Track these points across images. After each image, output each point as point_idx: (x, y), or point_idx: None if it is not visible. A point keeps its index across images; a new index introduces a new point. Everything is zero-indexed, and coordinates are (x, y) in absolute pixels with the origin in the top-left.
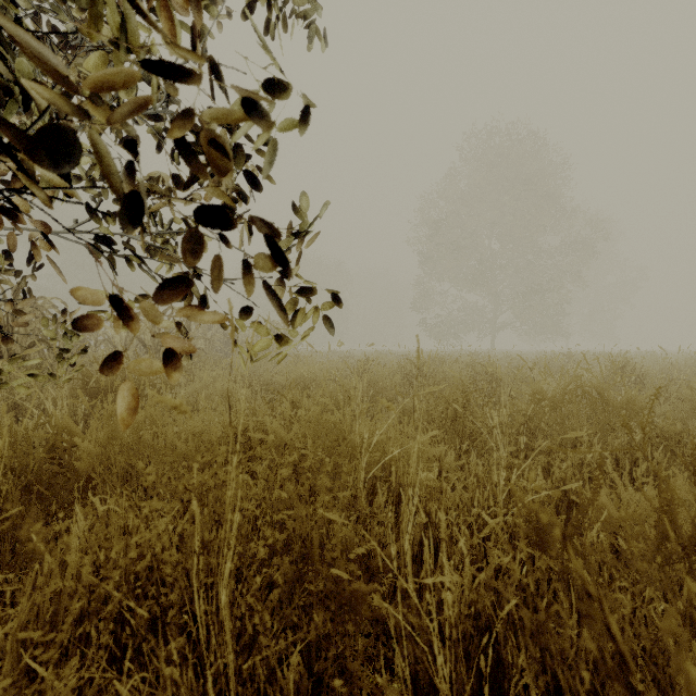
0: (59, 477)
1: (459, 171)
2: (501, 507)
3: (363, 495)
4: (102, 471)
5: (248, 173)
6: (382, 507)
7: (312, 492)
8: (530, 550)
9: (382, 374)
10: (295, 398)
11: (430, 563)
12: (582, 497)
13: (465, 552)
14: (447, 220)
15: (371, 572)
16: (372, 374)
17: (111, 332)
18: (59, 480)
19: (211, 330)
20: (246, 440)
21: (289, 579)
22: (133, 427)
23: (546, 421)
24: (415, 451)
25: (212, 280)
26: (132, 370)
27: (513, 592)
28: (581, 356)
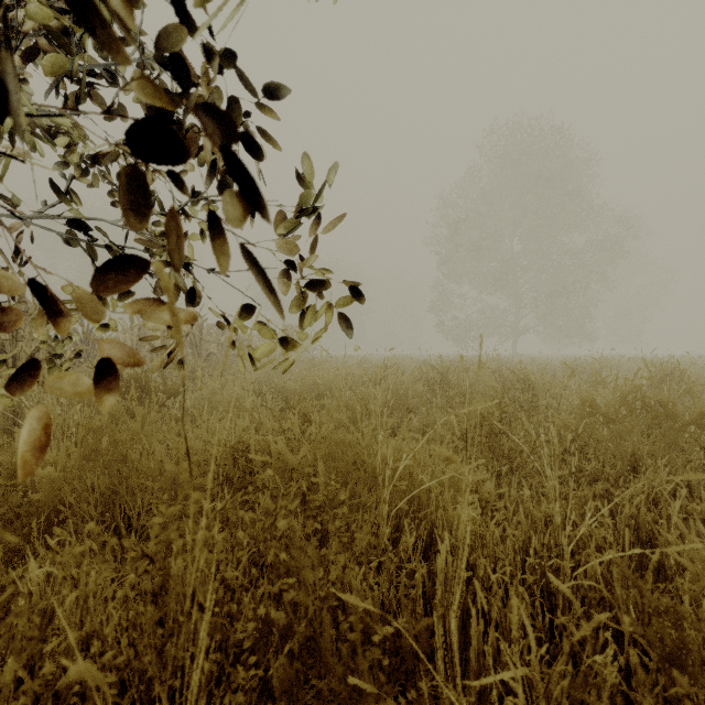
0: (25, 507)
1: (479, 169)
2: (567, 559)
3: (387, 533)
4: (74, 501)
5: (244, 135)
6: (410, 550)
7: (324, 530)
8: (613, 625)
9: (402, 381)
10: (306, 410)
11: (477, 638)
12: (660, 539)
13: (530, 631)
14: (467, 220)
15: (401, 654)
16: (392, 381)
17: (122, 336)
18: (25, 509)
19: (224, 334)
20: (246, 463)
21: (288, 686)
22: (116, 446)
23: (598, 438)
24: (466, 499)
25: (170, 252)
26: (59, 386)
27: (605, 699)
28: (616, 361)
